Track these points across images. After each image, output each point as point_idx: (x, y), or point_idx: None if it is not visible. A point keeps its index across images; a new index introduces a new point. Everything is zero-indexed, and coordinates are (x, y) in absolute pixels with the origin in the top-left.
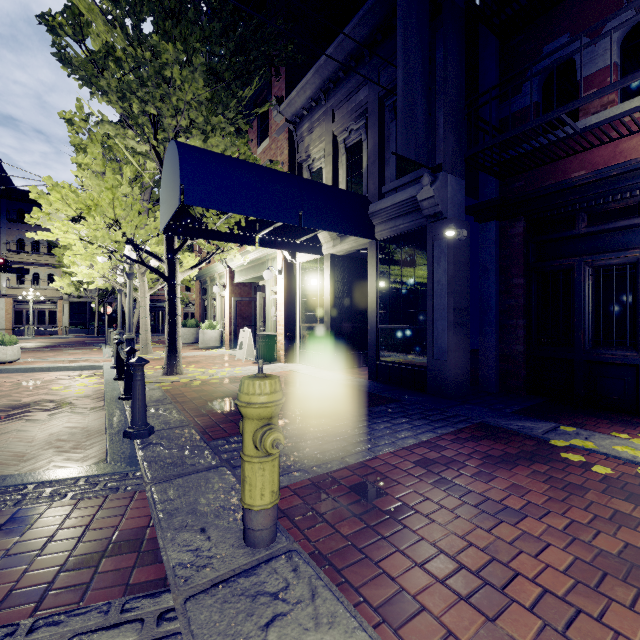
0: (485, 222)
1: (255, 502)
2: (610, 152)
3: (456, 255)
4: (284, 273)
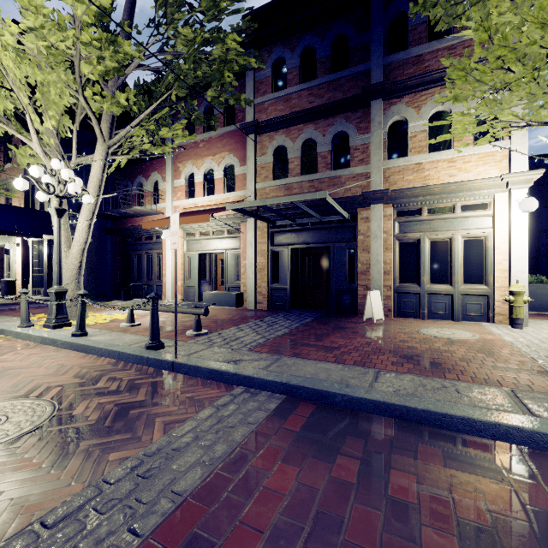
0: (109, 235)
1: None
2: (135, 221)
3: (90, 248)
4: (21, 245)
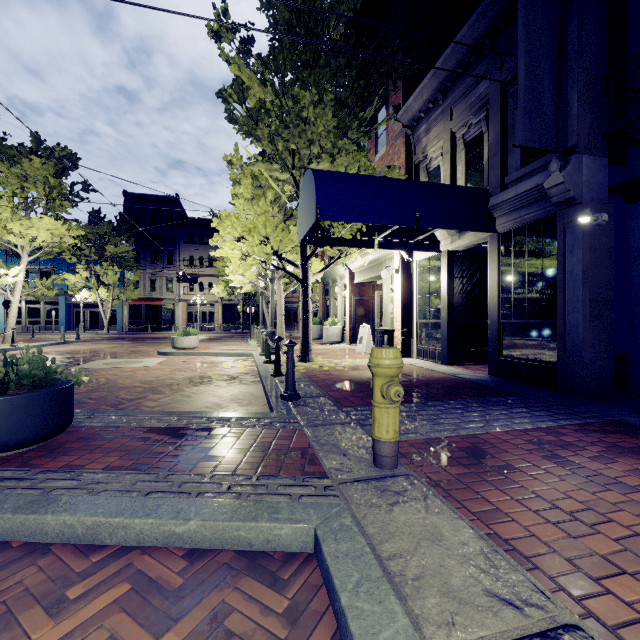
0: (636, 201)
1: (382, 436)
2: None
3: (593, 242)
4: (401, 272)
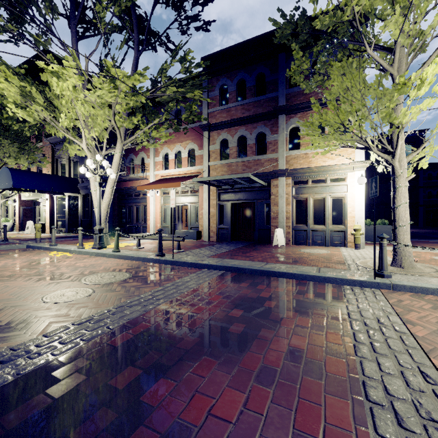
0: None
1: (38, 237)
2: (128, 183)
3: None
4: (49, 200)
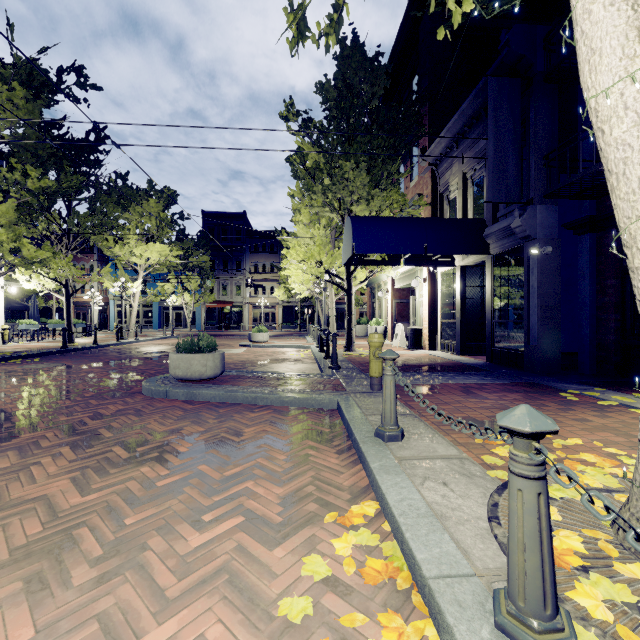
0: (582, 235)
1: (373, 374)
2: None
3: (544, 266)
4: (428, 281)
